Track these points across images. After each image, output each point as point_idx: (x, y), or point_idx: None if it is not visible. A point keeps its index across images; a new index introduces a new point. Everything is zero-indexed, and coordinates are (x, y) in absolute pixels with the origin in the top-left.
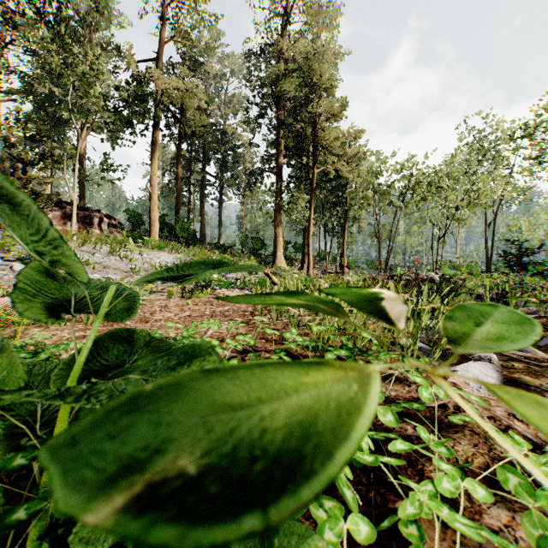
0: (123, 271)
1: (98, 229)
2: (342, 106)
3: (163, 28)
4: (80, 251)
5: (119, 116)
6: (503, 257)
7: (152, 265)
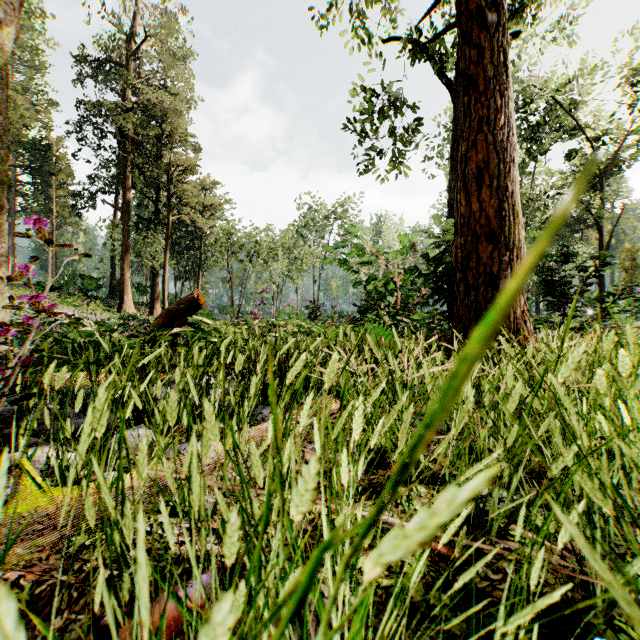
0: None
1: None
2: (197, 152)
3: None
4: None
5: None
6: (307, 309)
7: None
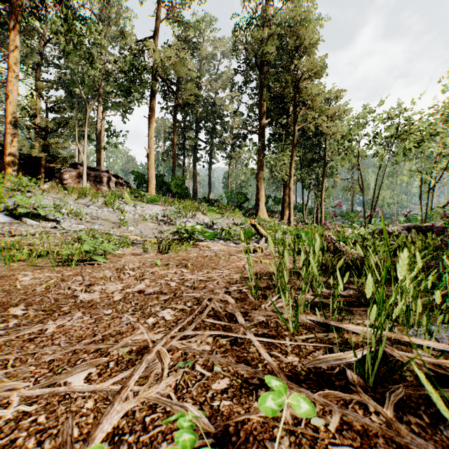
0: (112, 221)
1: (106, 186)
2: None
3: (159, 9)
4: (77, 203)
5: (120, 87)
6: None
7: (143, 216)
